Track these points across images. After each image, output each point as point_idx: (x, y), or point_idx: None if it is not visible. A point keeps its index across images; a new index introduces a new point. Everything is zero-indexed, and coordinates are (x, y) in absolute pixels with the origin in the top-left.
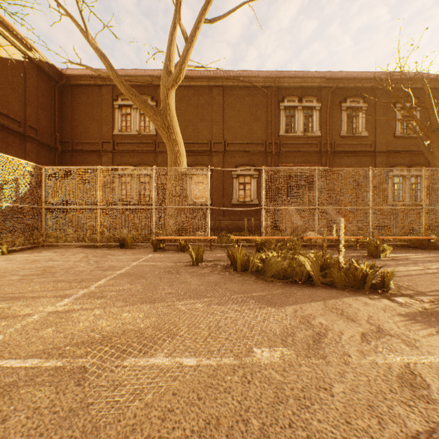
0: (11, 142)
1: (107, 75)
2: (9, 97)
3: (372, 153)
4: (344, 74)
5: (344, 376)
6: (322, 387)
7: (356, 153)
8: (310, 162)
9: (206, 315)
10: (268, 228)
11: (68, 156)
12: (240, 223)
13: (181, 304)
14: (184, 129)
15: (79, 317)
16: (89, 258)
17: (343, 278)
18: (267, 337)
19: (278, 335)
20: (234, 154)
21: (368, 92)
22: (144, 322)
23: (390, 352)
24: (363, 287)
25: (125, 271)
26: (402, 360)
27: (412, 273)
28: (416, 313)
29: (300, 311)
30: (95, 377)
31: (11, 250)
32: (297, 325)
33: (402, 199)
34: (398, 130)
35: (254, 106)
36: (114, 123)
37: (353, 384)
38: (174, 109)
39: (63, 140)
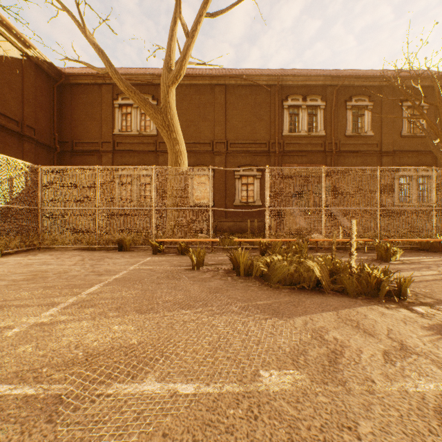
0: (8, 142)
1: (105, 71)
2: (7, 96)
3: (378, 153)
4: (349, 72)
5: (370, 409)
6: (346, 426)
7: (361, 153)
8: (314, 163)
9: (206, 327)
10: (272, 229)
11: (67, 156)
12: (243, 224)
13: (179, 314)
14: (185, 128)
15: (64, 331)
16: (85, 261)
17: (356, 284)
18: (276, 355)
19: (288, 354)
20: (237, 154)
21: (373, 91)
22: (136, 336)
23: (420, 376)
24: (377, 294)
25: (121, 276)
26: (437, 387)
27: (427, 278)
28: (441, 326)
29: (310, 323)
30: (70, 410)
31: (5, 252)
32: (308, 341)
33: (411, 199)
34: (405, 129)
35: (257, 105)
36: (114, 122)
37: (383, 421)
38: (175, 107)
39: (62, 140)
